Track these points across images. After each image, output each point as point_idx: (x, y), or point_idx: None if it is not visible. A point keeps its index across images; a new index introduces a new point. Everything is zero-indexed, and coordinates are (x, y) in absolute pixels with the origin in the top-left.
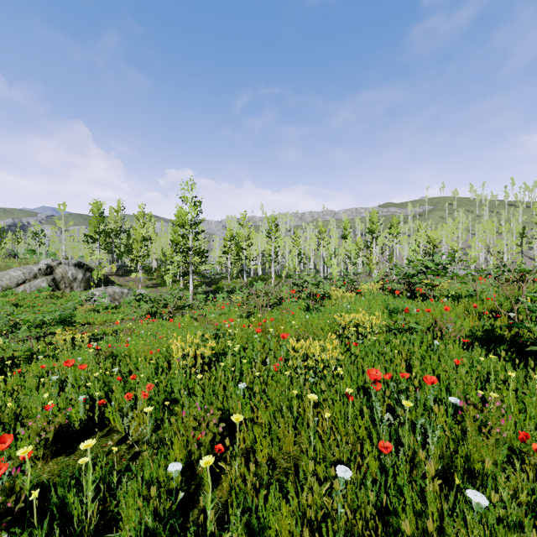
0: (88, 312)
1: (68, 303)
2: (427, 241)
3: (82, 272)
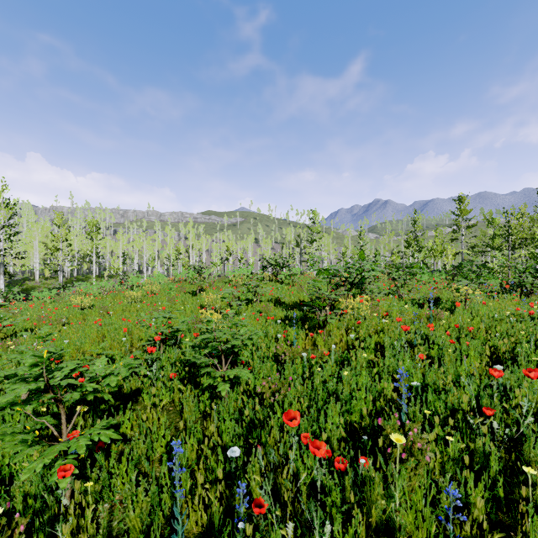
0: None
1: None
2: (226, 249)
3: None
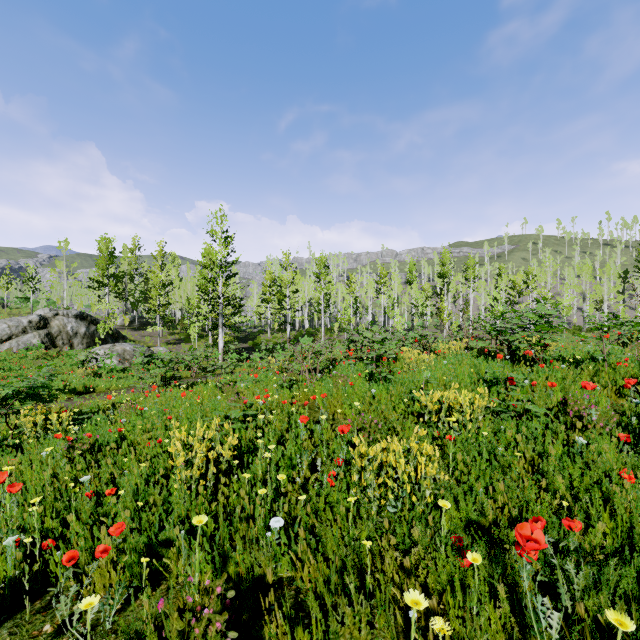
0: (87, 377)
1: (41, 370)
2: (511, 287)
3: (85, 325)
